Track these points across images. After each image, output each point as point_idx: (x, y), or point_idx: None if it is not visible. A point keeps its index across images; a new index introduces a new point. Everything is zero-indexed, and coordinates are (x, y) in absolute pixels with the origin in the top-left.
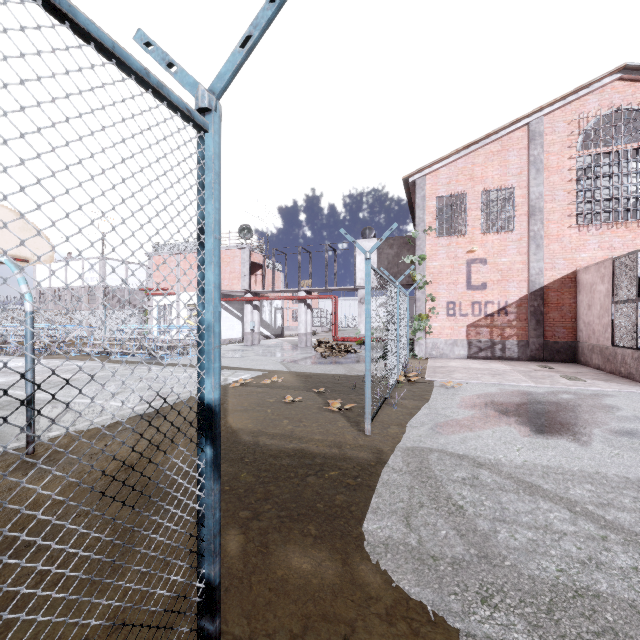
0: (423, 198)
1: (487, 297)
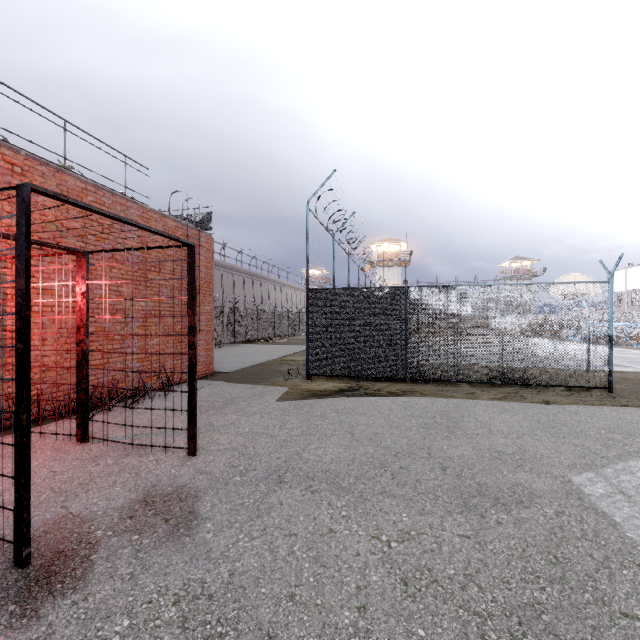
0: None
1: None
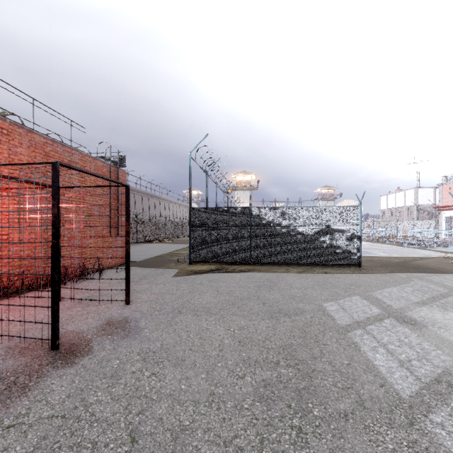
0: None
1: None
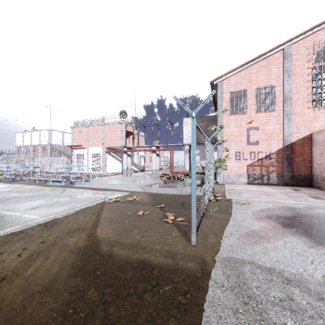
0: (222, 93)
1: (259, 149)
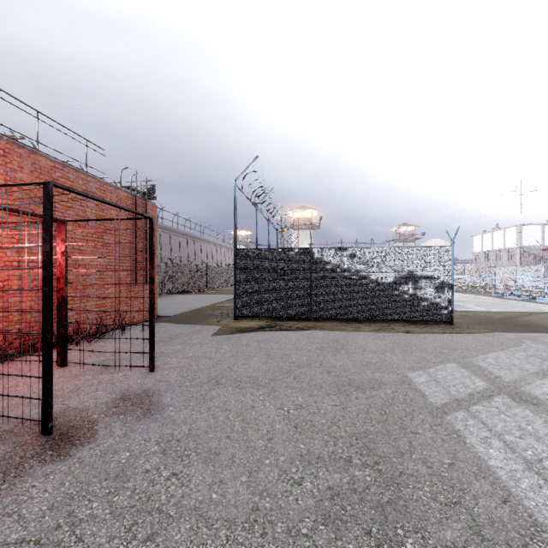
0: None
1: None
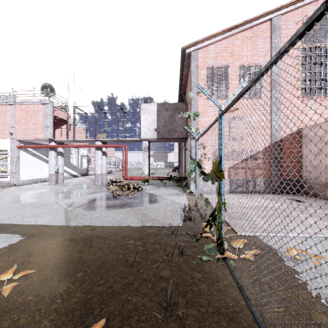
0: (197, 67)
1: (243, 146)
